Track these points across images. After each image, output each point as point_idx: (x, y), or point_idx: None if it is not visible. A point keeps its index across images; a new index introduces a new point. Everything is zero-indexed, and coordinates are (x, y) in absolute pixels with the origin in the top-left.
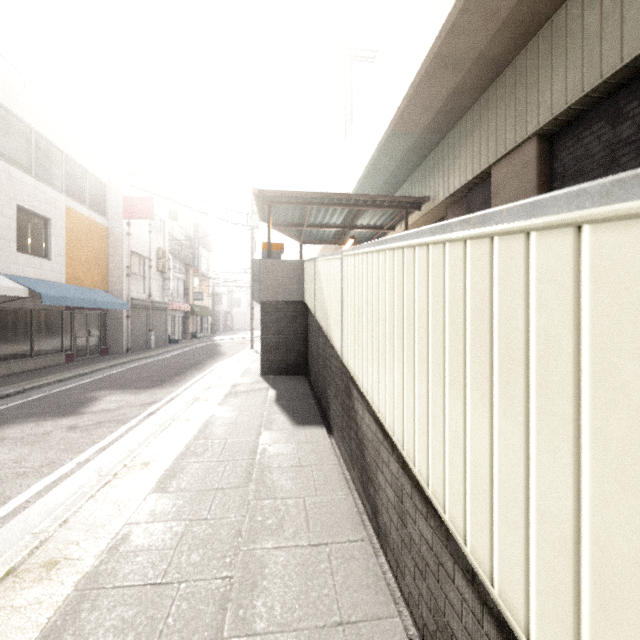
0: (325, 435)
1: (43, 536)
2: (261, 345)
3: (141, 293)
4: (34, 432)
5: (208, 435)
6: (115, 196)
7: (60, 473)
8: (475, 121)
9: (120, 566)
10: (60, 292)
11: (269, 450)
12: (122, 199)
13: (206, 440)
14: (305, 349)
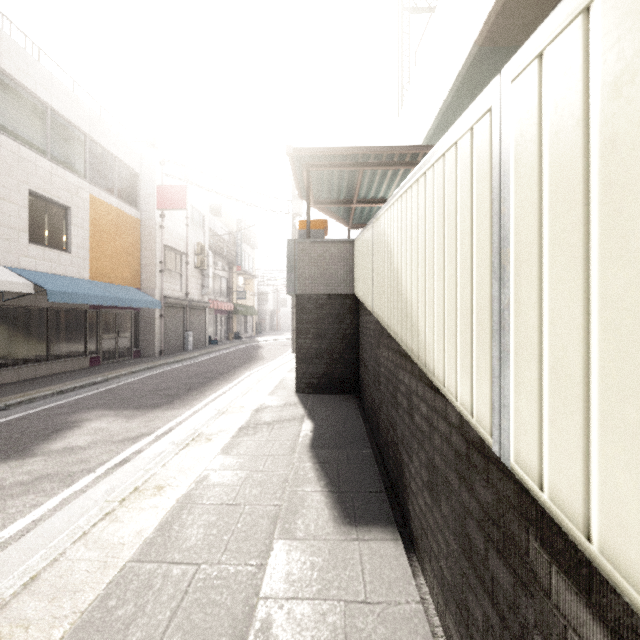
0: (405, 571)
1: None
2: (297, 353)
3: (177, 291)
4: None
5: (170, 544)
6: (148, 186)
7: None
8: None
9: None
10: (76, 288)
11: (276, 633)
12: (155, 189)
13: (158, 564)
14: (355, 359)
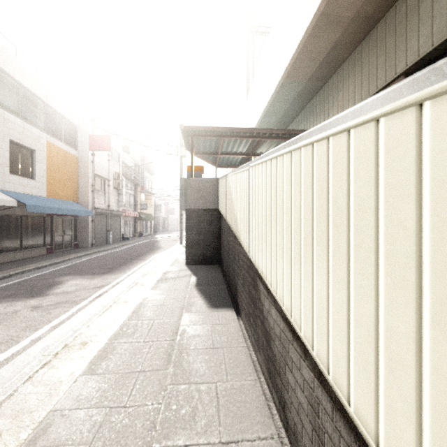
0: (234, 317)
1: None
2: (186, 242)
3: (102, 204)
4: (6, 311)
5: (140, 316)
6: (83, 134)
7: (13, 350)
8: (350, 69)
9: None
10: (41, 203)
11: (188, 331)
12: (88, 136)
13: (137, 321)
14: (219, 245)
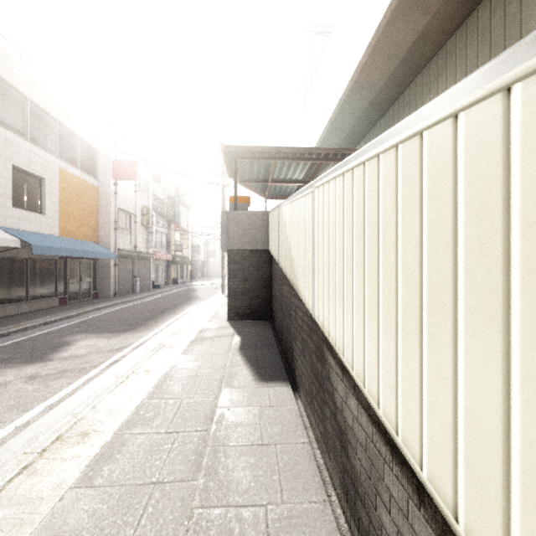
0: (291, 396)
1: None
2: (228, 291)
3: (128, 245)
4: None
5: (164, 392)
6: (104, 160)
7: None
8: (440, 68)
9: None
10: (51, 243)
11: (227, 417)
12: (110, 162)
13: (160, 400)
14: (269, 295)
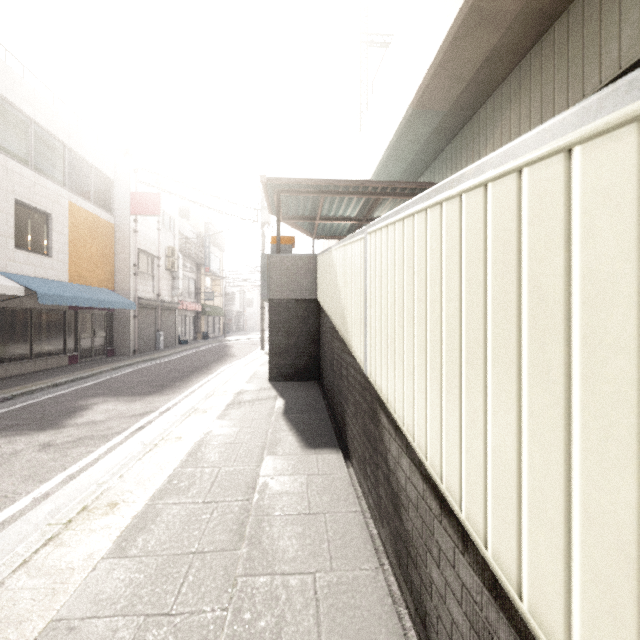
0: (342, 463)
1: None
2: (269, 348)
3: (149, 292)
4: (1, 451)
5: (199, 461)
6: (122, 192)
7: (6, 515)
8: (513, 91)
9: None
10: (60, 291)
11: (271, 486)
12: (129, 195)
13: (195, 468)
14: (318, 352)
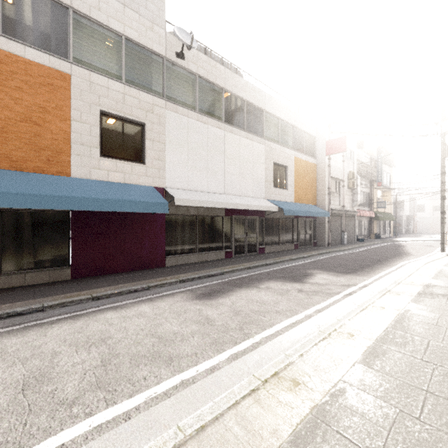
0: None
1: (290, 359)
2: None
3: (337, 205)
4: (282, 288)
5: (405, 328)
6: (320, 143)
7: (296, 319)
8: None
9: (340, 415)
10: (291, 207)
11: None
12: (325, 143)
13: (404, 333)
14: None
